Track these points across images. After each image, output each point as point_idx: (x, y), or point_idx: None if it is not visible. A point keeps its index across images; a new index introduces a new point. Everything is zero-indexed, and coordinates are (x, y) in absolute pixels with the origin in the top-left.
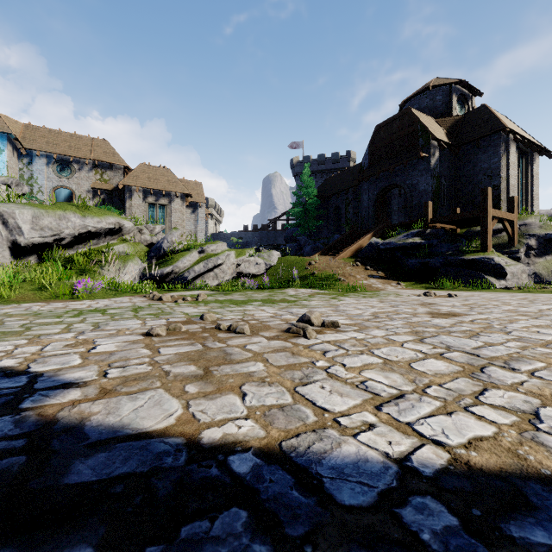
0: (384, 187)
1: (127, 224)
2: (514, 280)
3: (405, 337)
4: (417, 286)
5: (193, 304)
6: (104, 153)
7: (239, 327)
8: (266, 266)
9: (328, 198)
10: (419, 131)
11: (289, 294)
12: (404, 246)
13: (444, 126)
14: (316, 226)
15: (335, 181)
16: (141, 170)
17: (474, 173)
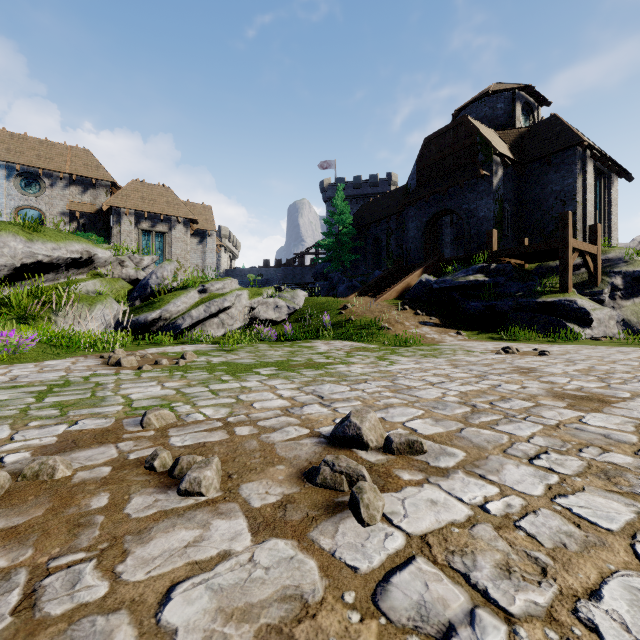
0: (435, 213)
1: (101, 254)
2: (601, 329)
3: (608, 505)
4: (481, 336)
5: (165, 373)
6: (85, 165)
7: (189, 475)
8: (289, 310)
9: (365, 227)
10: (478, 144)
11: (318, 350)
12: (464, 285)
13: (507, 140)
14: (352, 261)
15: (375, 207)
16: (133, 188)
17: (544, 197)
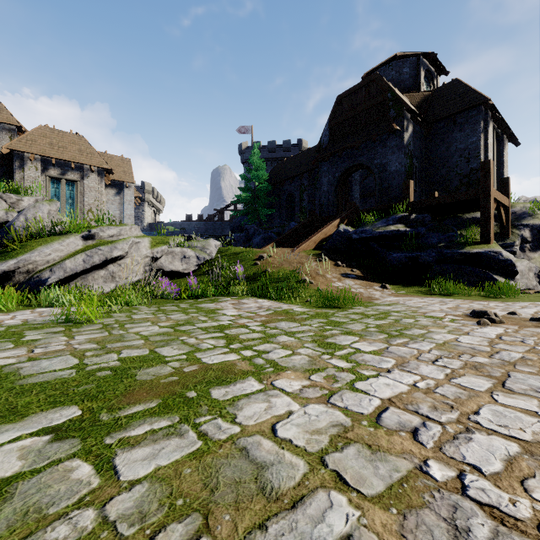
0: (347, 168)
1: None
2: (523, 281)
3: None
4: (409, 290)
5: None
6: None
7: None
8: (199, 261)
9: (280, 184)
10: (390, 100)
11: (220, 320)
12: (385, 235)
13: (413, 101)
14: (267, 215)
15: (289, 165)
16: (41, 133)
17: (449, 155)
